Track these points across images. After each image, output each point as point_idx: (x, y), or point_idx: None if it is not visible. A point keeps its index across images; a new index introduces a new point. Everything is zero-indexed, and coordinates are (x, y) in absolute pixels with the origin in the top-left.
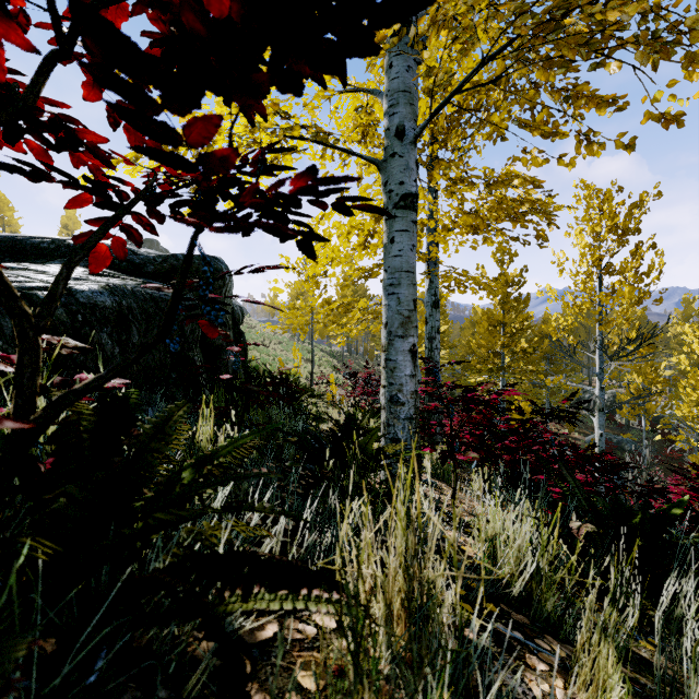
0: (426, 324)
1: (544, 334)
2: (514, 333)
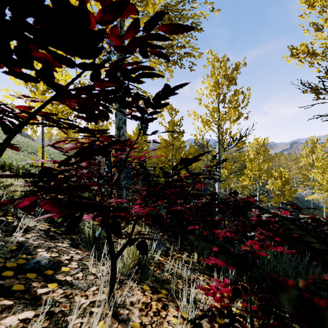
0: (116, 117)
1: (190, 153)
2: (177, 149)
